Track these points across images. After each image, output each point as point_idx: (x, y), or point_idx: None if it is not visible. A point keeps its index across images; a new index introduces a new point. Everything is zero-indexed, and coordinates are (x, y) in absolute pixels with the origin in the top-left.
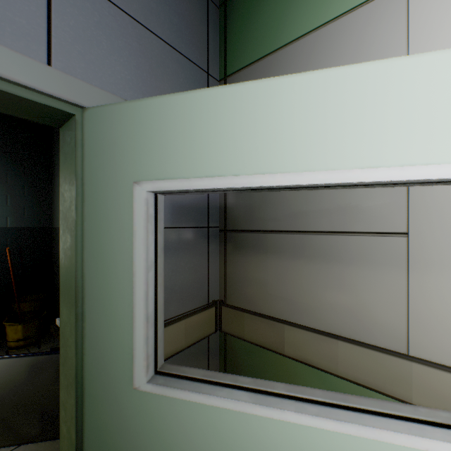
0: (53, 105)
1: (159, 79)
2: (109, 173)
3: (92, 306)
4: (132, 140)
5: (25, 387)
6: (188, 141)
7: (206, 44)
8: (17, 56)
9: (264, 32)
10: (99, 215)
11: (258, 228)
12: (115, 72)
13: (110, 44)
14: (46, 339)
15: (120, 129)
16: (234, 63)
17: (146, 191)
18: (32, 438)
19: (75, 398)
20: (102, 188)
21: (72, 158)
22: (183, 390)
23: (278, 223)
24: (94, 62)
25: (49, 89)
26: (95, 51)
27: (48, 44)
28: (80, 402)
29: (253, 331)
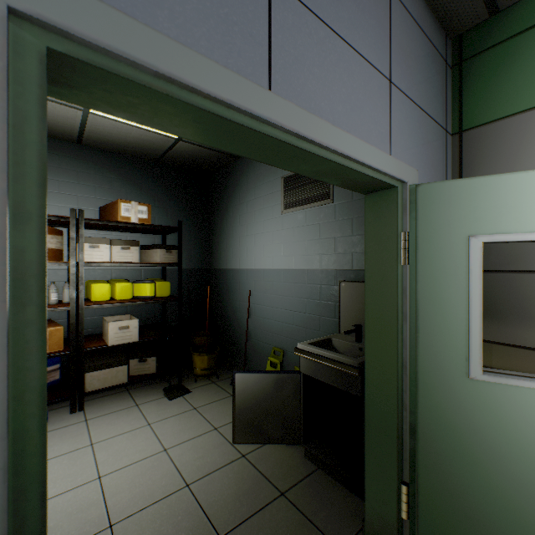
0: (391, 183)
1: (425, 147)
2: (442, 229)
3: (425, 322)
4: (464, 206)
5: (271, 398)
6: (519, 206)
7: (445, 105)
8: (385, 156)
9: (514, 92)
10: (431, 258)
11: (505, 269)
12: (410, 150)
13: (408, 130)
14: (217, 372)
15: (452, 198)
16: (472, 119)
17: (481, 242)
18: (276, 440)
19: (396, 389)
20: (435, 240)
21: (390, 218)
22: (518, 380)
23: (533, 263)
24: (403, 146)
25: (394, 173)
26: (403, 138)
27: (389, 142)
28: (399, 393)
29: (504, 360)
